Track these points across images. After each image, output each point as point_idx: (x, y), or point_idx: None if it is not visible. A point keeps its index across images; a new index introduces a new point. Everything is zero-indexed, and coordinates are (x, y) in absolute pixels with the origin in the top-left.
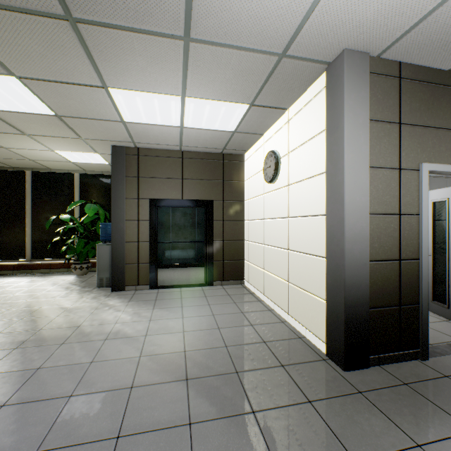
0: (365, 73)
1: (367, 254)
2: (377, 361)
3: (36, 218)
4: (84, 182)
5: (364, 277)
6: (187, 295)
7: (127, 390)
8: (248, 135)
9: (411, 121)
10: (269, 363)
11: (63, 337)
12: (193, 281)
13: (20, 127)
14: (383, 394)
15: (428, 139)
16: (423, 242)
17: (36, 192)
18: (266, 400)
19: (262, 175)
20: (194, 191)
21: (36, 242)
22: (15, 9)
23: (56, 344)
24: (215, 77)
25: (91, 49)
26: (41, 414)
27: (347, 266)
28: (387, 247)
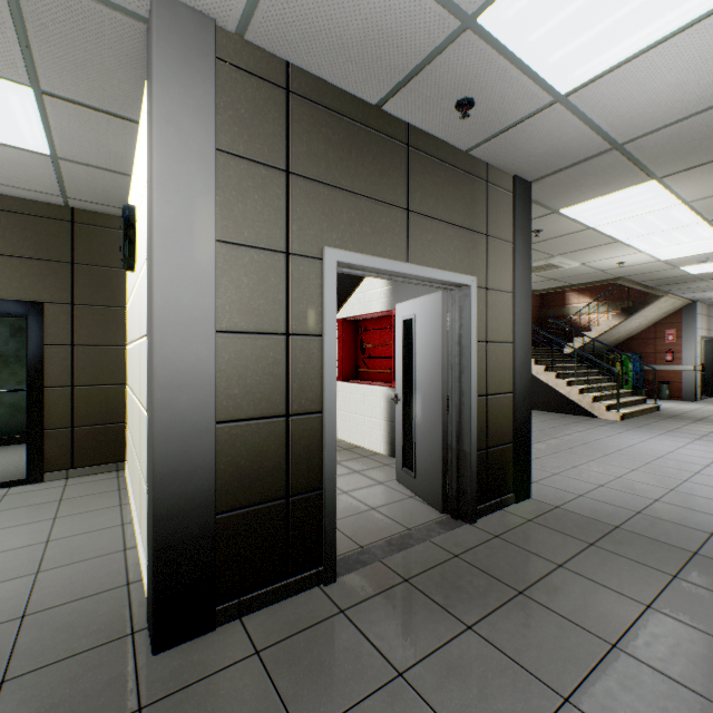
0: (206, 56)
1: (212, 410)
2: (237, 611)
3: None
4: None
5: (205, 456)
6: None
7: None
8: (97, 172)
9: (312, 173)
10: None
11: None
12: (1, 476)
13: None
14: (190, 698)
15: (343, 211)
16: (327, 382)
17: None
18: None
19: None
20: None
21: None
22: None
23: None
24: None
25: None
26: None
27: (159, 436)
28: (262, 394)
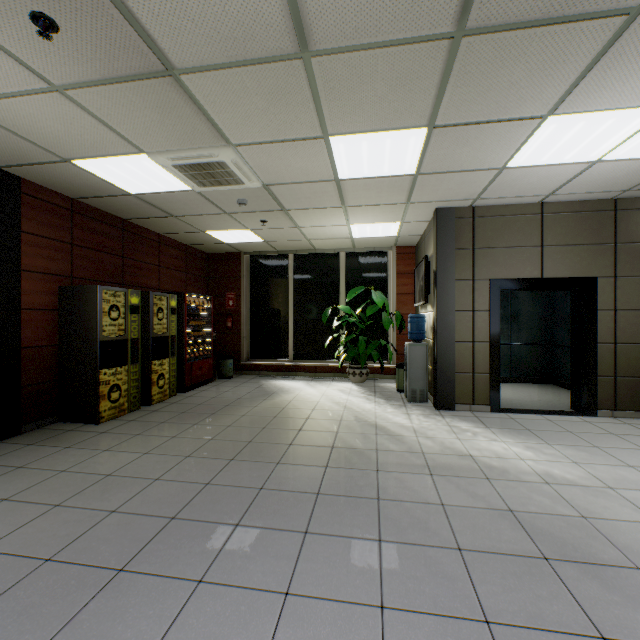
0: None
1: None
2: None
3: (298, 311)
4: (350, 264)
5: None
6: (572, 428)
7: None
8: None
9: None
10: None
11: (474, 469)
12: (545, 405)
13: (348, 197)
14: None
15: None
16: None
17: (298, 279)
18: None
19: None
20: (560, 264)
21: (298, 339)
22: (557, 21)
23: (480, 478)
24: None
25: (607, 55)
26: (633, 588)
27: None
28: None
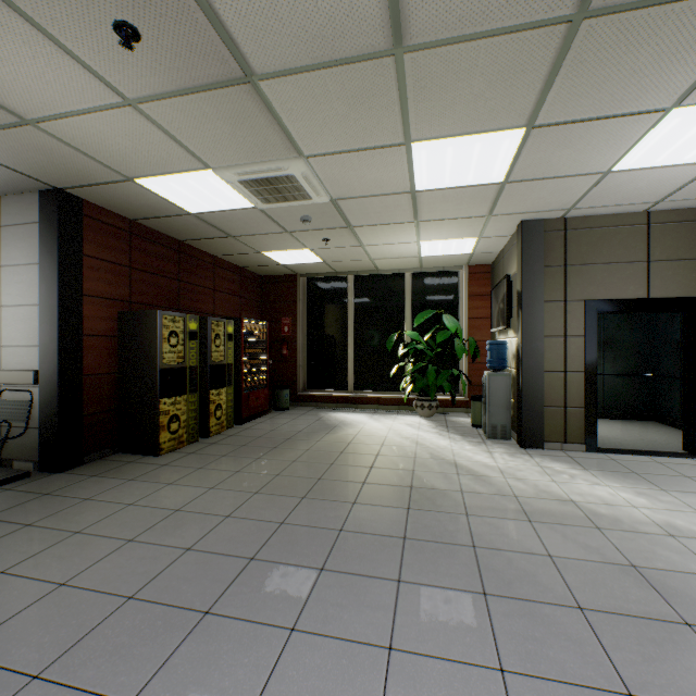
0: None
1: None
2: None
3: (358, 337)
4: (417, 285)
5: None
6: (689, 472)
7: None
8: None
9: None
10: None
11: (580, 517)
12: (650, 446)
13: (422, 211)
14: None
15: None
16: None
17: (358, 303)
18: None
19: None
20: (671, 282)
21: (359, 369)
22: None
23: (589, 528)
24: None
25: None
26: None
27: None
28: None
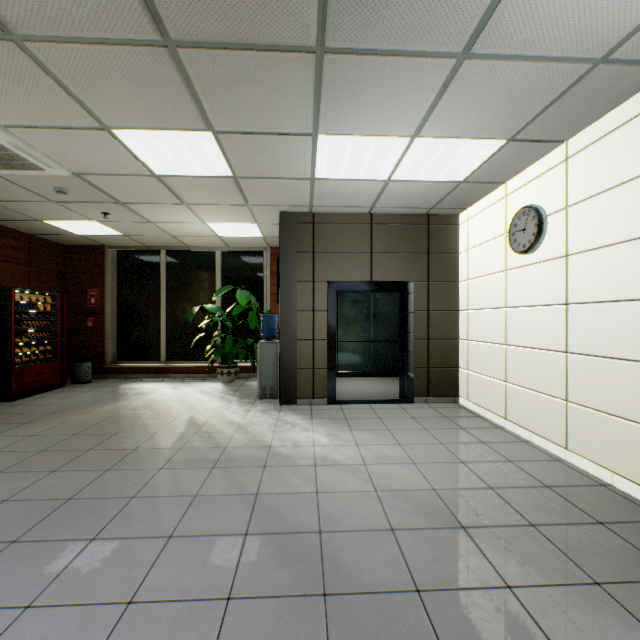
0: None
1: None
2: None
3: (171, 310)
4: (227, 263)
5: None
6: (385, 414)
7: (388, 532)
8: (480, 186)
9: None
10: (576, 518)
11: (260, 459)
12: (381, 396)
13: (182, 195)
14: None
15: None
16: None
17: (171, 277)
18: (607, 569)
19: (501, 243)
20: (386, 269)
21: (172, 340)
22: (257, 48)
23: (258, 467)
24: (476, 104)
25: (324, 86)
26: (298, 550)
27: None
28: None
